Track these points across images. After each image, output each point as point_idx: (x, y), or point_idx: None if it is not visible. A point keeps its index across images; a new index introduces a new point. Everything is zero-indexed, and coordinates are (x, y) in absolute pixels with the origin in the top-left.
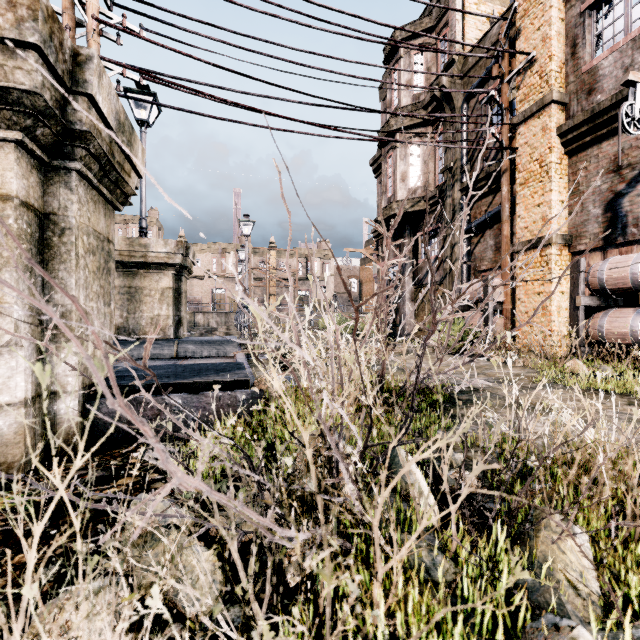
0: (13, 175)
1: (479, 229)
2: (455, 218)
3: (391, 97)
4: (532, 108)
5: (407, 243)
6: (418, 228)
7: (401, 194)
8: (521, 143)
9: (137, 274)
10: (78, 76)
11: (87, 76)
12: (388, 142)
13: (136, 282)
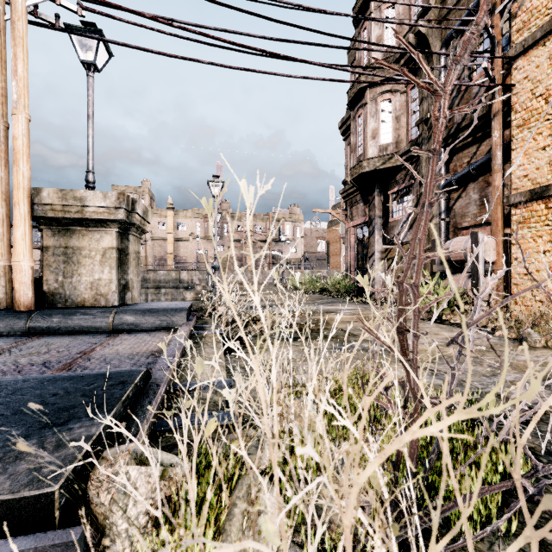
0: None
1: (460, 183)
2: None
3: (360, 56)
4: (535, 34)
5: (377, 202)
6: (389, 186)
7: (371, 152)
8: (519, 79)
9: (74, 232)
10: None
11: None
12: (357, 101)
13: (73, 241)
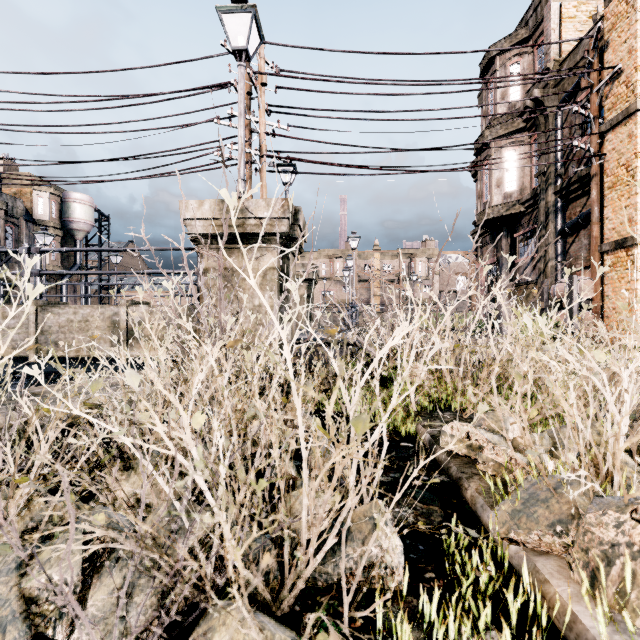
0: (276, 260)
1: (573, 229)
2: (548, 220)
3: (487, 107)
4: (618, 117)
5: (504, 244)
6: (515, 229)
7: (496, 199)
8: (609, 149)
9: None
10: (295, 218)
11: (298, 217)
12: (484, 151)
13: None
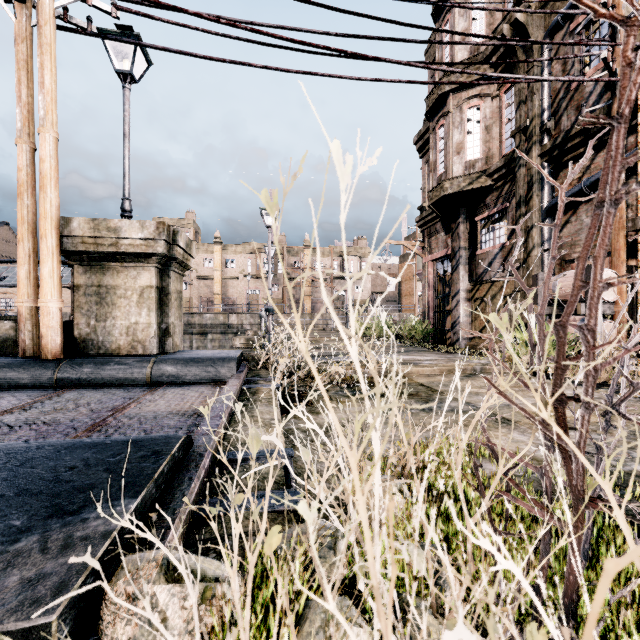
0: None
1: (569, 204)
2: (532, 192)
3: (441, 55)
4: None
5: (462, 230)
6: (476, 211)
7: (455, 170)
8: None
9: (108, 269)
10: None
11: None
12: (438, 109)
13: (107, 279)
